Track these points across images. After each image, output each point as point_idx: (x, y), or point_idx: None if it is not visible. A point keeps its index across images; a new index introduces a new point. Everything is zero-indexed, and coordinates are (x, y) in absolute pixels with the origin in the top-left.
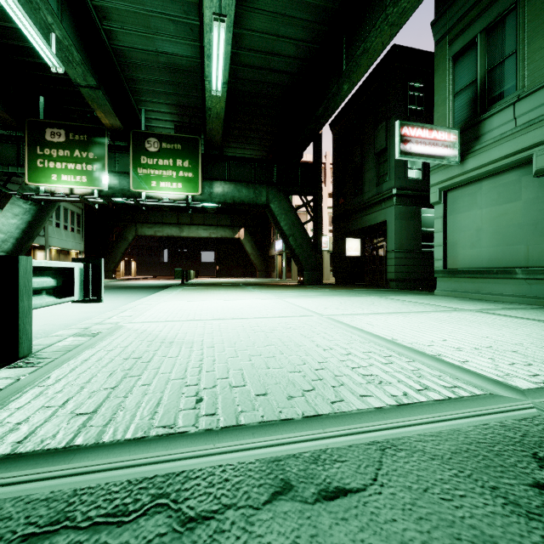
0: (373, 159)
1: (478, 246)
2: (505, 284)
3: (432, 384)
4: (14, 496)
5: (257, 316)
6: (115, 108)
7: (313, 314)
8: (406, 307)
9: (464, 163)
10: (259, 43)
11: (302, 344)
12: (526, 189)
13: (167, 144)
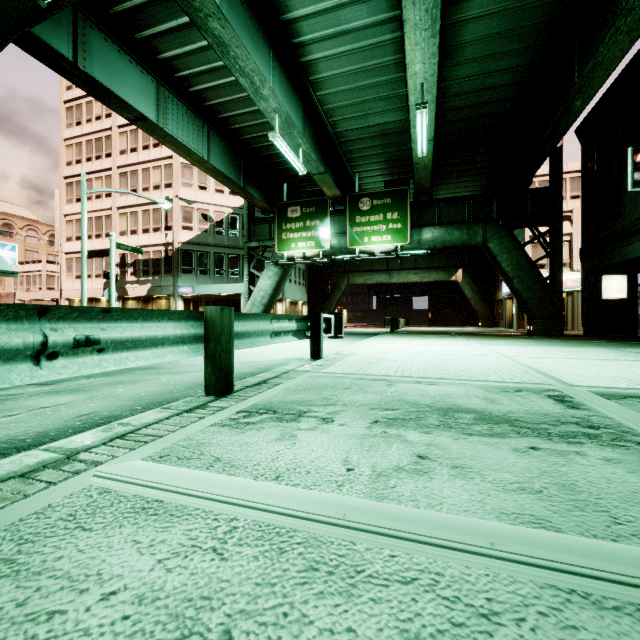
0: None
1: None
2: None
3: (518, 379)
4: (349, 376)
5: (446, 354)
6: (335, 179)
7: (496, 355)
8: (618, 356)
9: None
10: (468, 86)
11: (463, 365)
12: None
13: (377, 201)
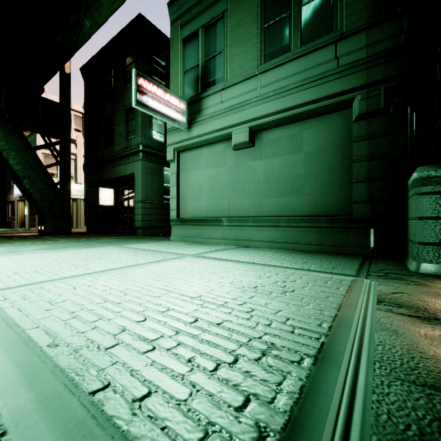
0: (123, 114)
1: (200, 200)
2: (216, 230)
3: None
4: None
5: None
6: None
7: None
8: (135, 258)
9: (191, 130)
10: None
11: None
12: (228, 159)
13: None
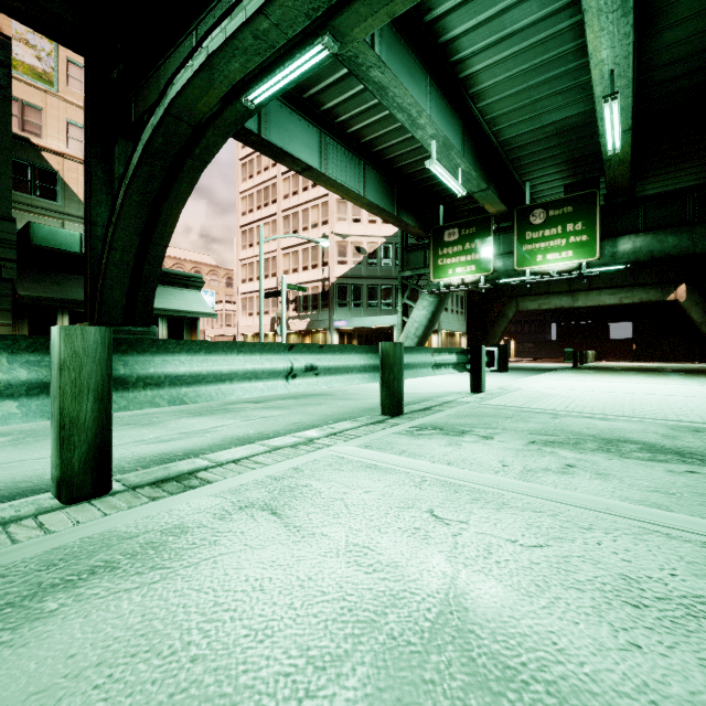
0: None
1: None
2: None
3: None
4: (511, 409)
5: (639, 393)
6: (499, 193)
7: None
8: None
9: None
10: (685, 49)
11: (657, 405)
12: None
13: (554, 211)
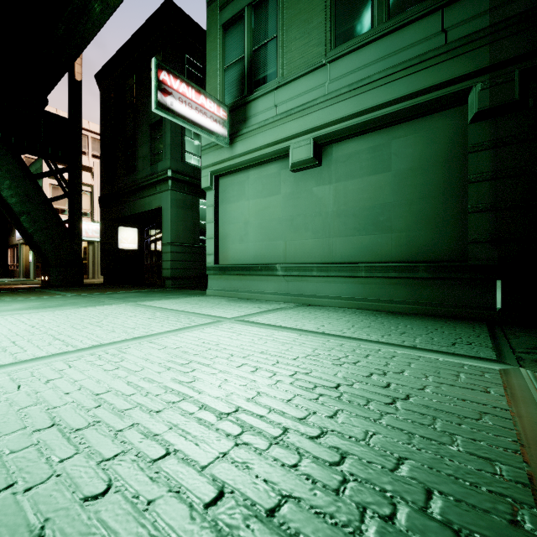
0: (147, 131)
1: (247, 241)
2: (268, 281)
3: None
4: None
5: None
6: None
7: None
8: (149, 323)
9: (233, 146)
10: None
11: None
12: (285, 184)
13: None
